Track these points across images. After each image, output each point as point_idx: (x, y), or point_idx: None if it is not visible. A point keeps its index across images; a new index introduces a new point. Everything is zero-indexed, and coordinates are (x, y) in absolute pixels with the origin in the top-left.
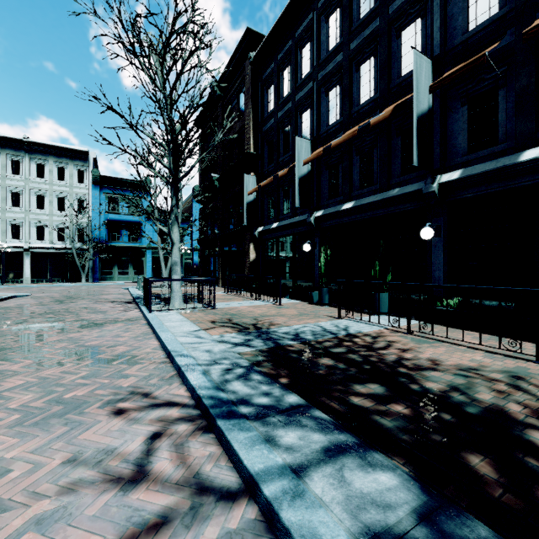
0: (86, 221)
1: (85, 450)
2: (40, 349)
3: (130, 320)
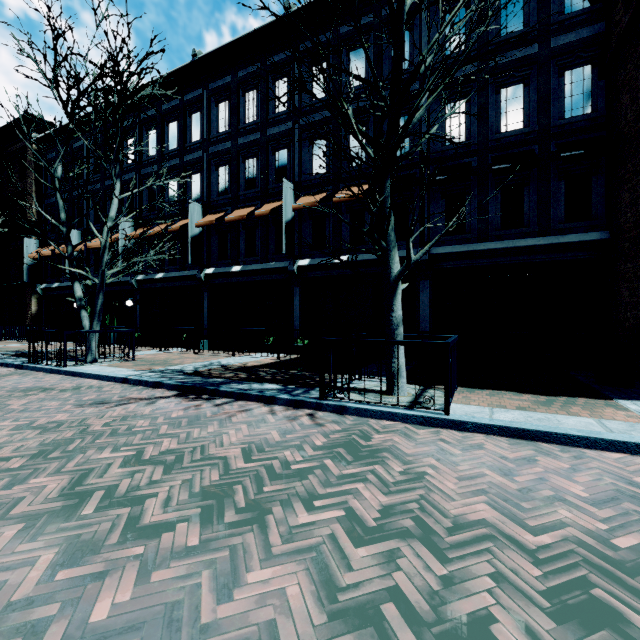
0: None
1: None
2: None
3: None
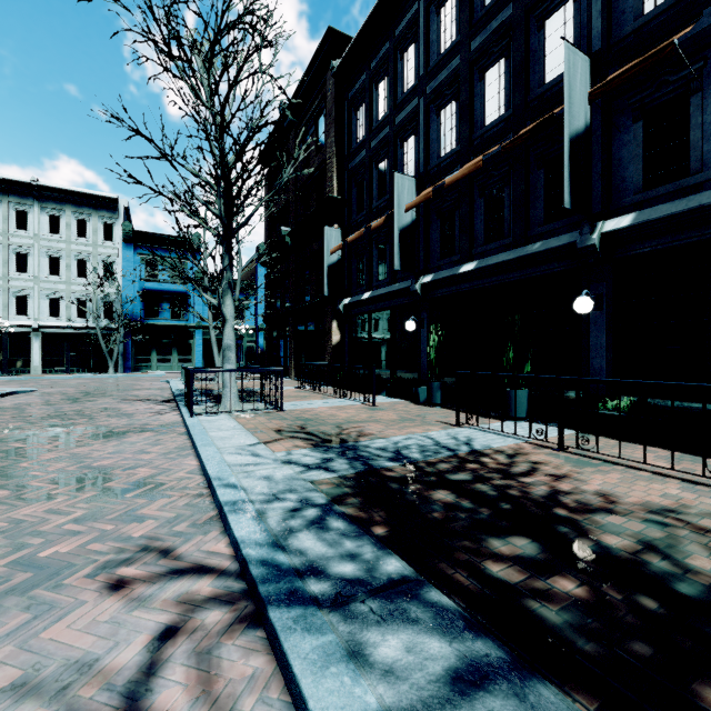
0: (115, 291)
1: (46, 663)
2: (26, 473)
3: (164, 427)
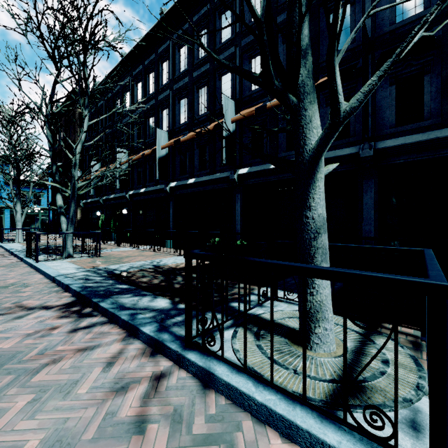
0: None
1: None
2: None
3: None
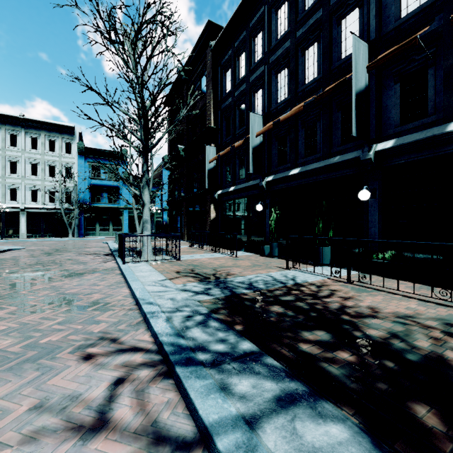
0: (72, 185)
1: (52, 396)
2: (25, 297)
3: (107, 270)
